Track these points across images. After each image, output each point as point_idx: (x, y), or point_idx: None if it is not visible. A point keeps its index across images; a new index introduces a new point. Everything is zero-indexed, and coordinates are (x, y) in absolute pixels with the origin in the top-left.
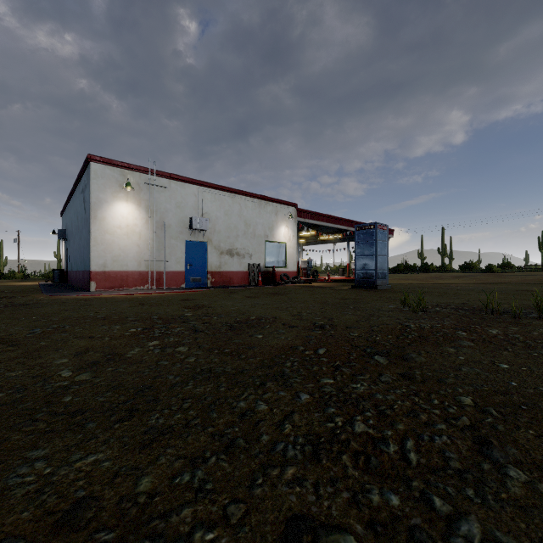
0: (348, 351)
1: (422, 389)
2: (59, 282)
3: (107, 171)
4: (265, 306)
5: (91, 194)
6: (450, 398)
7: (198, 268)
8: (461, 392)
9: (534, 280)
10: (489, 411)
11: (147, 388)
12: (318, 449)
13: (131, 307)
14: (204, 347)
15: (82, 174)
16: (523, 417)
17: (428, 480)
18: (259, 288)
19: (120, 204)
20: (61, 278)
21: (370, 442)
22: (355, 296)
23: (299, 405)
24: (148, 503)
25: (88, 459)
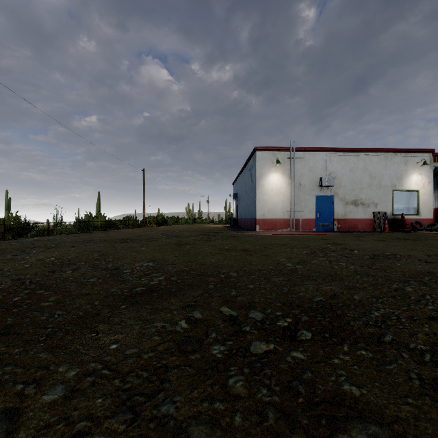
0: None
1: None
2: (233, 226)
3: (265, 155)
4: (397, 247)
5: (256, 171)
6: None
7: (325, 216)
8: None
9: None
10: None
11: (334, 274)
12: None
13: (291, 241)
14: (356, 264)
15: (250, 159)
16: None
17: None
18: (386, 234)
19: (272, 174)
20: (234, 223)
21: None
22: None
23: (435, 293)
24: (360, 301)
25: (327, 287)
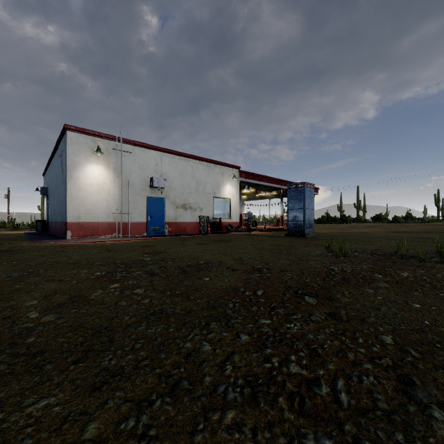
0: (282, 292)
1: (348, 328)
2: (42, 231)
3: (81, 139)
4: (212, 252)
5: (67, 158)
6: (373, 337)
7: (157, 219)
8: (382, 331)
9: (433, 229)
10: (409, 349)
11: (104, 328)
12: (256, 391)
13: (99, 253)
14: (158, 289)
15: (60, 141)
16: (439, 356)
17: (359, 423)
18: (208, 236)
19: (91, 166)
20: (43, 228)
21: (304, 383)
22: (287, 243)
23: (239, 346)
24: None
25: (40, 403)
